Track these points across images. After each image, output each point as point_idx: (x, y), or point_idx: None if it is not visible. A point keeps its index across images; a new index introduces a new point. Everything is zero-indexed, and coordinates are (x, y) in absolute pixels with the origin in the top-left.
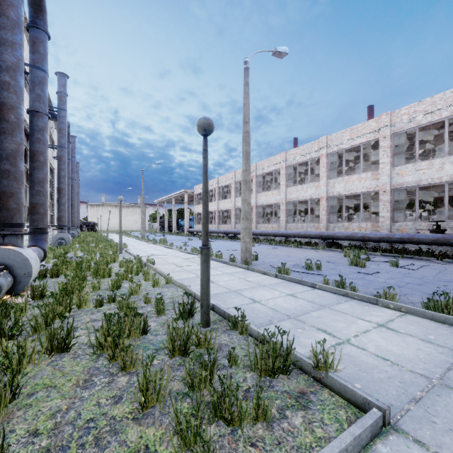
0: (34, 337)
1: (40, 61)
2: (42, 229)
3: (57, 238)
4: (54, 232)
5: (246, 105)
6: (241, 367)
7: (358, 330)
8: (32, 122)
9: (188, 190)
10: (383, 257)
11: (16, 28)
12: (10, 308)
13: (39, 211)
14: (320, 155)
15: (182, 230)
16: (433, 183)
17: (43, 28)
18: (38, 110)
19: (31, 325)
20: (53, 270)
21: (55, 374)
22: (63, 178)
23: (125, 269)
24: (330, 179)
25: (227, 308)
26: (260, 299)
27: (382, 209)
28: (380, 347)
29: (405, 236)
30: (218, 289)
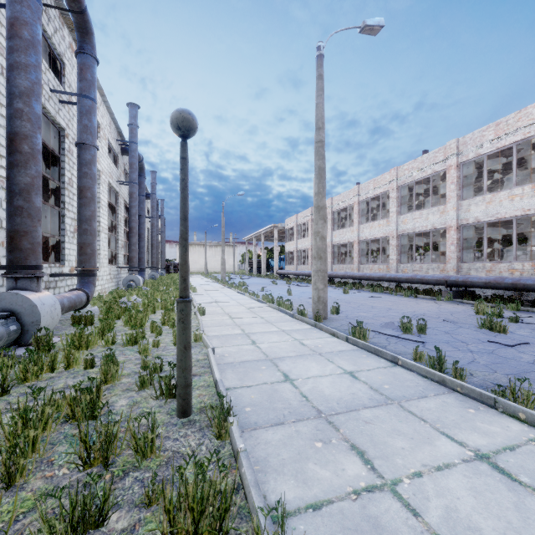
0: None
1: (87, 88)
2: (90, 271)
3: (128, 280)
4: None
5: (319, 106)
6: (162, 511)
7: (429, 461)
8: (79, 156)
9: (278, 225)
10: None
11: (30, 49)
12: None
13: (87, 252)
14: (447, 167)
15: (272, 272)
16: None
17: (90, 52)
18: (85, 141)
19: None
20: (87, 317)
21: None
22: (134, 216)
23: (162, 319)
24: (463, 200)
25: (239, 386)
26: (298, 375)
27: None
28: (454, 515)
29: None
30: (252, 354)
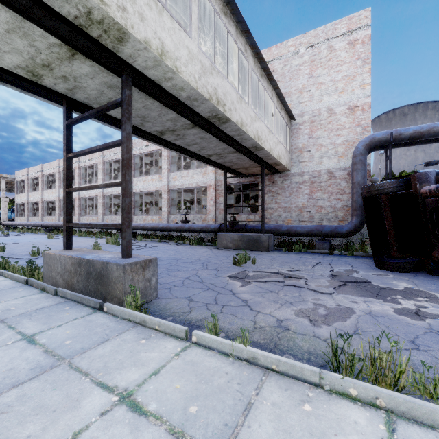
0: None
1: None
2: None
3: None
4: None
5: None
6: None
7: None
8: None
9: (6, 175)
10: (149, 242)
11: None
12: None
13: None
14: None
15: None
16: (190, 187)
17: None
18: None
19: None
20: None
21: None
22: None
23: None
24: (135, 177)
25: None
26: None
27: (164, 205)
28: None
29: (164, 225)
30: None
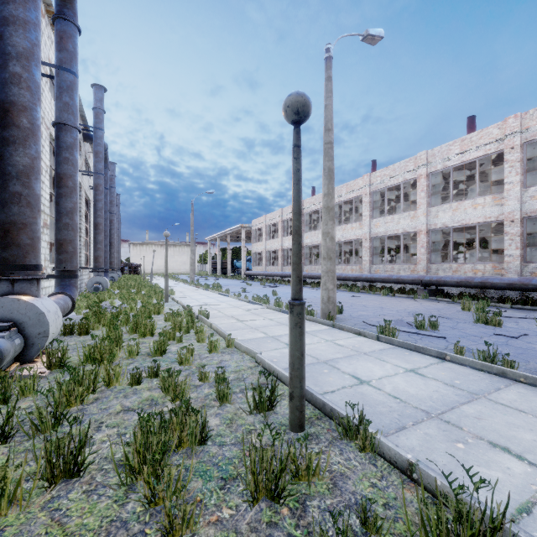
0: (35, 440)
1: (69, 61)
2: (71, 272)
3: (93, 282)
4: (91, 275)
5: (329, 107)
6: None
7: None
8: (58, 138)
9: (245, 225)
10: (516, 310)
11: (30, 2)
12: (1, 395)
13: (68, 250)
14: (417, 176)
15: (238, 273)
16: None
17: (72, 19)
18: (66, 122)
19: (31, 421)
20: (81, 325)
21: (50, 535)
22: (100, 211)
23: (172, 324)
24: (432, 207)
25: (323, 393)
26: (368, 377)
27: (509, 246)
28: None
29: None
30: None
